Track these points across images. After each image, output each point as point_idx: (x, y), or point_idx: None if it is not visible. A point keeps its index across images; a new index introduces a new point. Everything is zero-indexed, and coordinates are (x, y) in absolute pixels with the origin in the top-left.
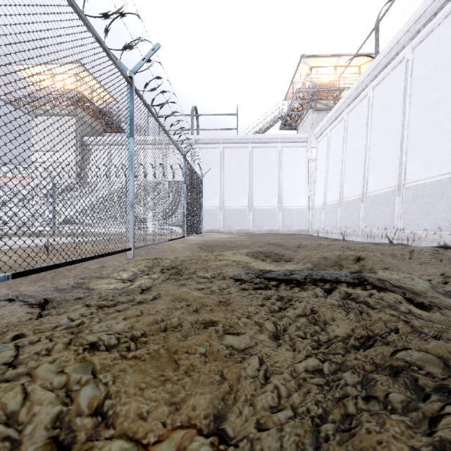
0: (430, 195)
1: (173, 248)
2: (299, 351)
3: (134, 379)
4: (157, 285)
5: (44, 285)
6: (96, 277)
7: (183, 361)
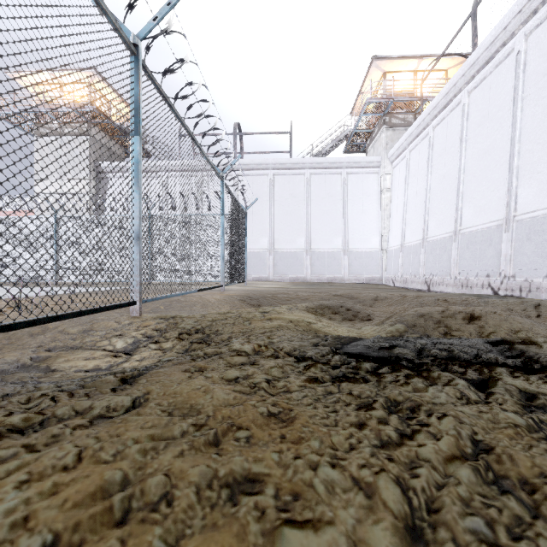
0: None
1: (204, 301)
2: None
3: None
4: (154, 370)
5: None
6: (72, 348)
7: None
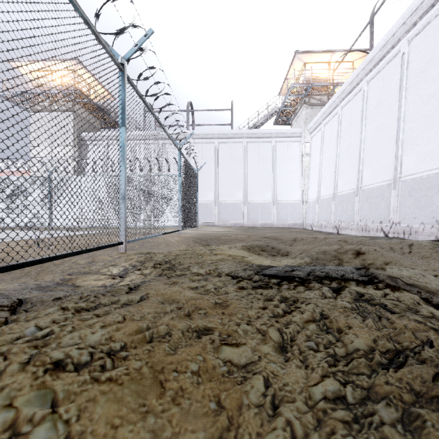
0: (427, 188)
1: (167, 242)
2: (313, 369)
3: (106, 412)
4: (146, 283)
5: (27, 281)
6: (84, 273)
7: (171, 383)
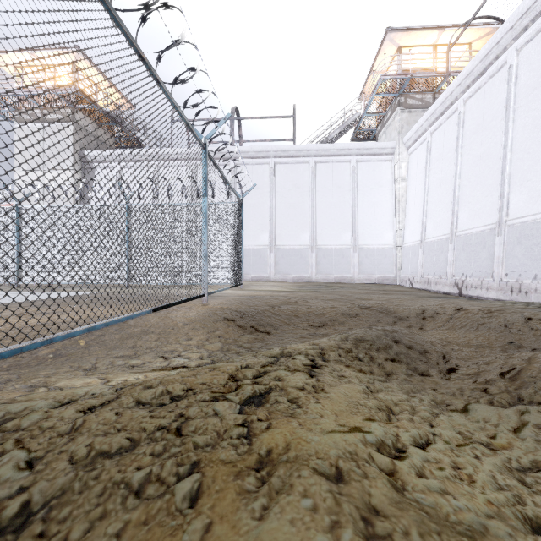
0: None
1: (167, 324)
2: None
3: None
4: None
5: None
6: None
7: None
